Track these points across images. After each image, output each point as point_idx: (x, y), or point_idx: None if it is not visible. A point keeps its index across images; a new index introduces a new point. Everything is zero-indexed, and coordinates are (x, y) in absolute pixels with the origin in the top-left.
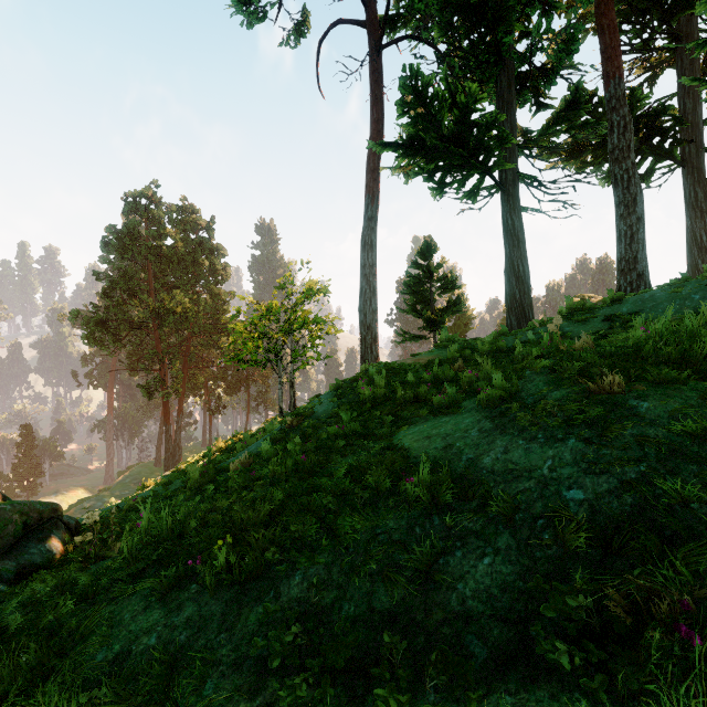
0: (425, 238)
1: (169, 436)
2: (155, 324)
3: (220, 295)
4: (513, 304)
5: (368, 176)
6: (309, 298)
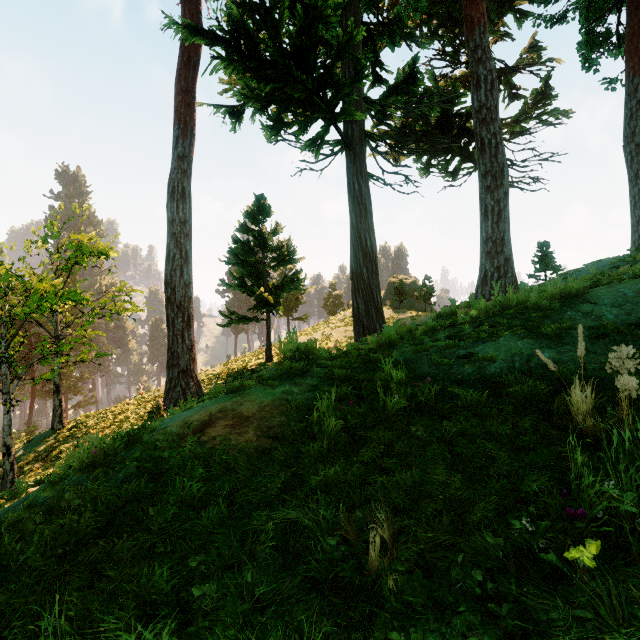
0: (257, 196)
1: None
2: None
3: None
4: (360, 284)
5: (178, 97)
6: (84, 261)
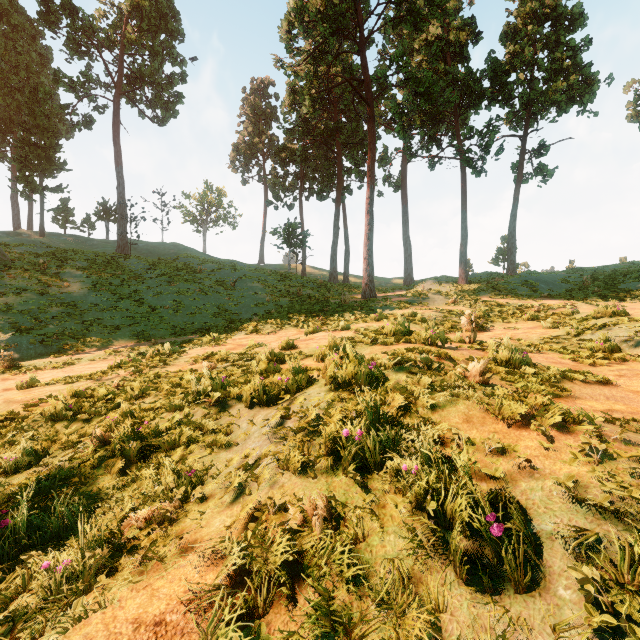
0: None
1: None
2: None
3: None
4: None
5: None
6: None
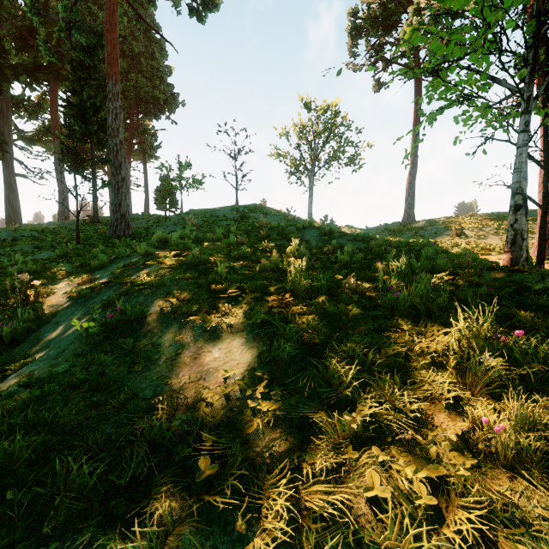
0: None
1: None
2: None
3: None
4: (10, 221)
5: None
6: None
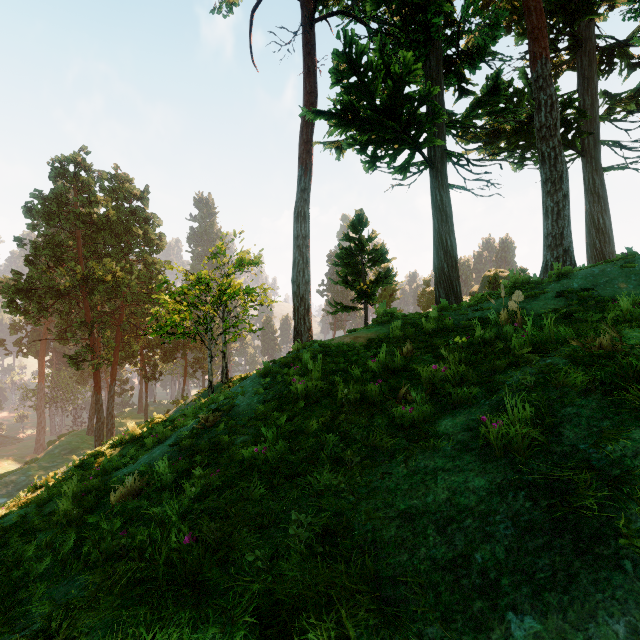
0: (357, 211)
1: (100, 406)
2: (84, 292)
3: (154, 264)
4: (441, 277)
5: (301, 147)
6: (242, 269)
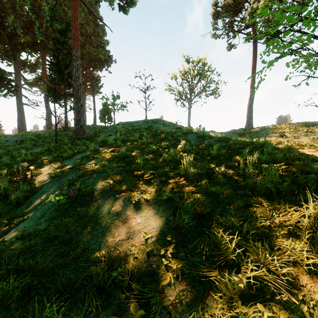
0: None
1: None
2: None
3: None
4: (20, 130)
5: None
6: None
